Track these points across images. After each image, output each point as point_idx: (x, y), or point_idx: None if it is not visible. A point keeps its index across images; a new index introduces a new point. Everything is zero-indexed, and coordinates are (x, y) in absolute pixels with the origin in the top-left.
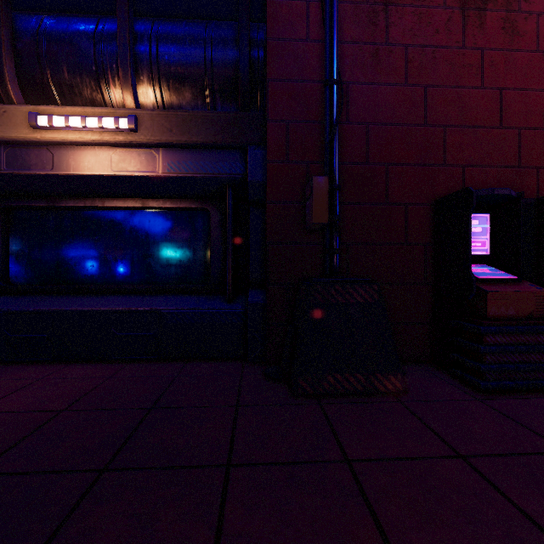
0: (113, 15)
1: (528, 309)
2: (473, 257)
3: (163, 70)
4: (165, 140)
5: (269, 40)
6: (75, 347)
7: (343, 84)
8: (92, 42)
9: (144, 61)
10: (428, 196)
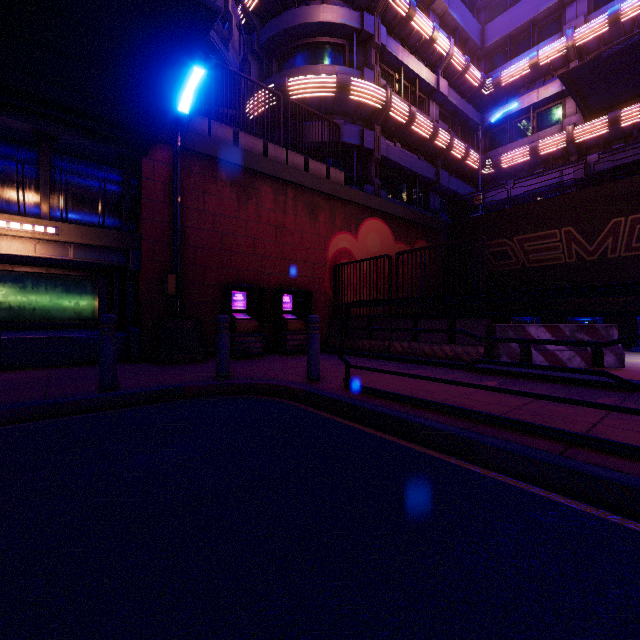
0: (24, 147)
1: (251, 329)
2: (241, 310)
3: (70, 195)
4: (79, 242)
5: (143, 199)
6: (6, 361)
7: (183, 227)
8: (15, 170)
9: (57, 188)
10: (224, 282)
